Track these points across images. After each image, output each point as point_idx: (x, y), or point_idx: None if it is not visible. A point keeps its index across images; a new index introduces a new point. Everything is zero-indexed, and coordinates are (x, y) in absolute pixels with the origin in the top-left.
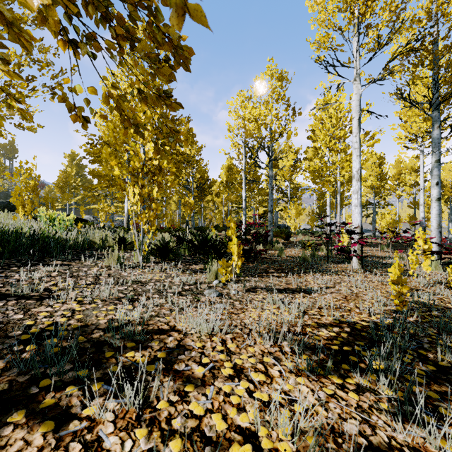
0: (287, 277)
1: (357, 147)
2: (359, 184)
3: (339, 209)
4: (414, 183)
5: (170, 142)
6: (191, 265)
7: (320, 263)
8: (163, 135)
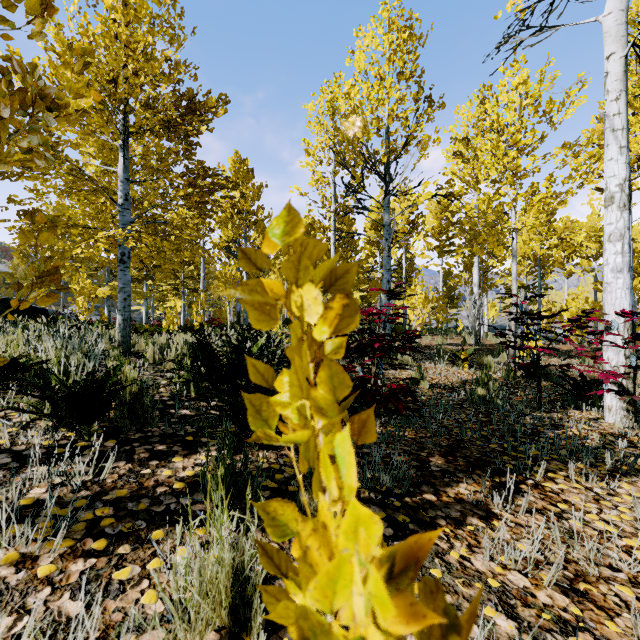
0: (515, 511)
1: (620, 125)
2: (626, 217)
3: (515, 288)
4: (596, 254)
5: (179, 139)
6: (171, 456)
7: (524, 411)
8: (160, 120)
